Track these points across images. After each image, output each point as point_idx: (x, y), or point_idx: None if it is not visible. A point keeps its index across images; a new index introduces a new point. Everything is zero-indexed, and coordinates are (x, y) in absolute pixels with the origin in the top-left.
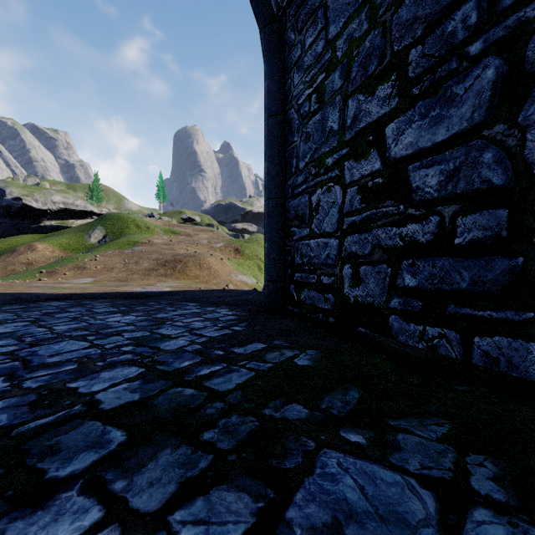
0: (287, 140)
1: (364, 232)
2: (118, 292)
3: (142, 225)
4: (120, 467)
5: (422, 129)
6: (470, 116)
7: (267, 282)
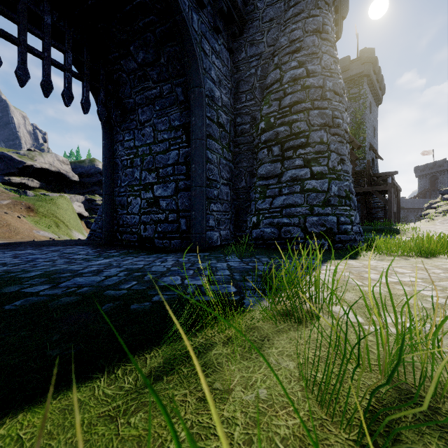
0: (115, 170)
1: (148, 215)
2: None
3: None
4: (109, 258)
5: (162, 191)
6: (171, 192)
7: (105, 232)
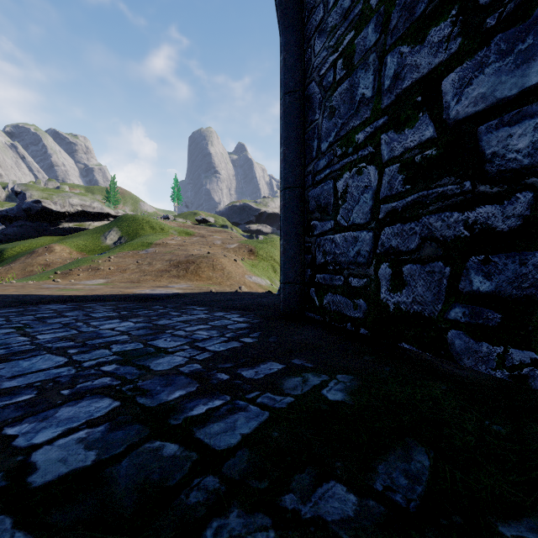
0: (306, 119)
1: (408, 221)
2: (125, 294)
3: (157, 226)
4: None
5: (502, 73)
6: None
7: (284, 285)
